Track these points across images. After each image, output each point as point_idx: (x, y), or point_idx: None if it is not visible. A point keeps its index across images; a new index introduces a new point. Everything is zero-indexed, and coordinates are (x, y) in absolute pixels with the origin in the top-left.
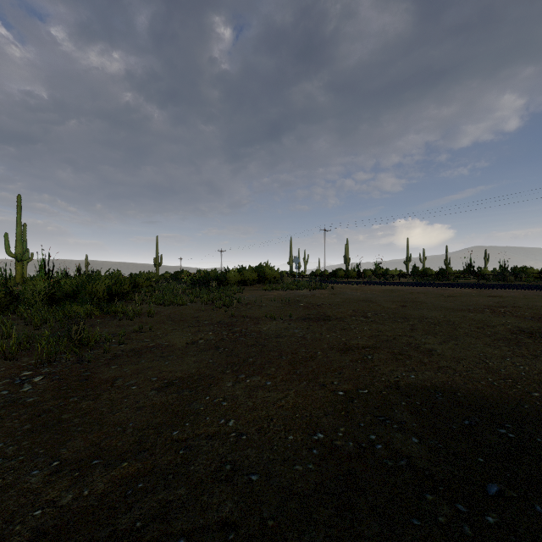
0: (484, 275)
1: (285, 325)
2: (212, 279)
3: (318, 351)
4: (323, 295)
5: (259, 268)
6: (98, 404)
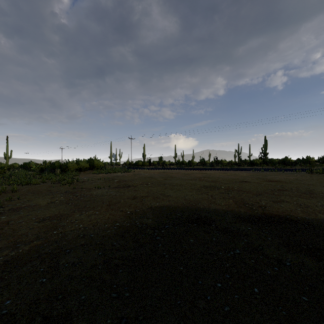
0: (206, 164)
1: (106, 190)
2: (56, 168)
3: (122, 199)
4: (129, 175)
5: (90, 160)
6: (5, 230)
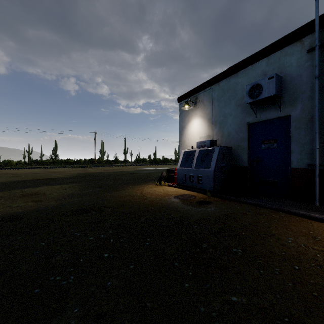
0: None
1: None
2: None
3: None
4: None
5: None
6: None
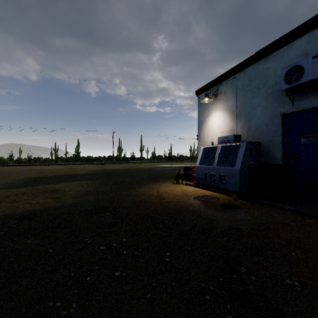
0: (22, 161)
1: None
2: None
3: None
4: None
5: None
6: None
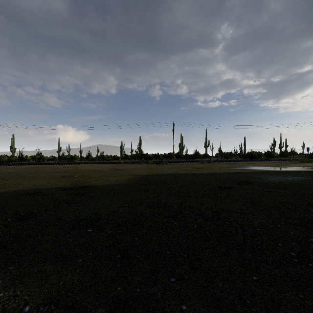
0: (89, 158)
1: None
2: None
3: None
4: None
5: None
6: None
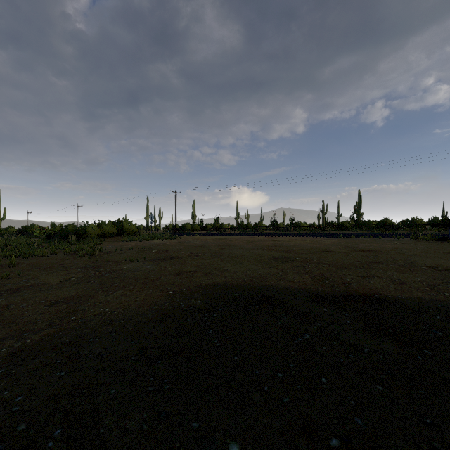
0: (279, 228)
1: (141, 264)
2: (70, 233)
3: (162, 276)
4: (172, 243)
5: (118, 222)
6: (4, 317)
